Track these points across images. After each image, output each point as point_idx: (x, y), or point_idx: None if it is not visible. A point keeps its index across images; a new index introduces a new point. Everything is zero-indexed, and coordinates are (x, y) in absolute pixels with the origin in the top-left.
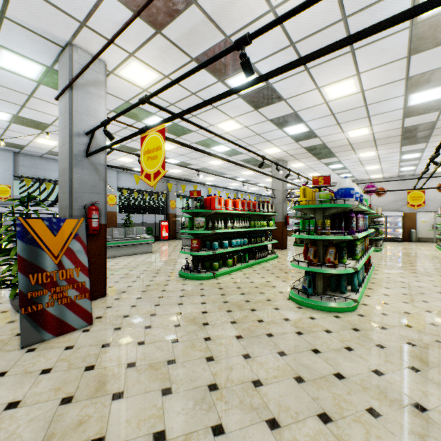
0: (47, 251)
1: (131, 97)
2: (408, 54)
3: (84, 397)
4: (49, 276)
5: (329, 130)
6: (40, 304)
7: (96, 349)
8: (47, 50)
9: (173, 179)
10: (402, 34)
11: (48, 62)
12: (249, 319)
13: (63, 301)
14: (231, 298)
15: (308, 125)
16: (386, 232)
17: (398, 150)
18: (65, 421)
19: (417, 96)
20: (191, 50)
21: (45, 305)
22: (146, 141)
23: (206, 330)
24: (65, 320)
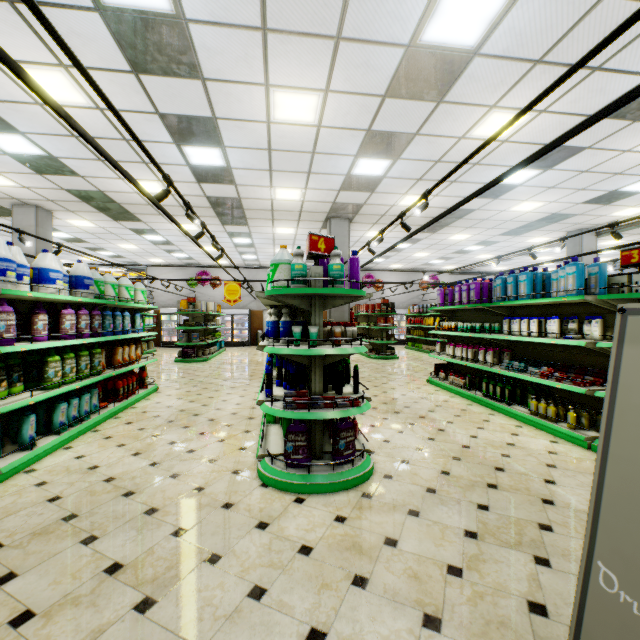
0: None
1: None
2: (133, 69)
3: None
4: None
5: (94, 168)
6: None
7: None
8: None
9: None
10: (92, 17)
11: None
12: None
13: None
14: None
15: (38, 143)
16: (233, 335)
17: (224, 229)
18: None
19: (194, 152)
20: None
21: None
22: None
23: None
24: None
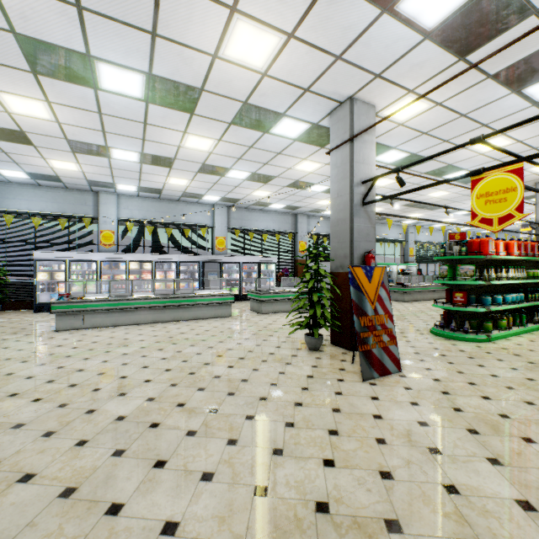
0: (366, 296)
1: (379, 135)
2: None
3: (489, 433)
4: (369, 320)
5: None
6: (368, 345)
7: (440, 394)
8: (323, 109)
9: None
10: None
11: (317, 119)
12: None
13: (380, 345)
14: None
15: None
16: None
17: None
18: (497, 447)
19: None
20: (493, 67)
21: (370, 346)
22: (482, 184)
23: None
24: (383, 362)
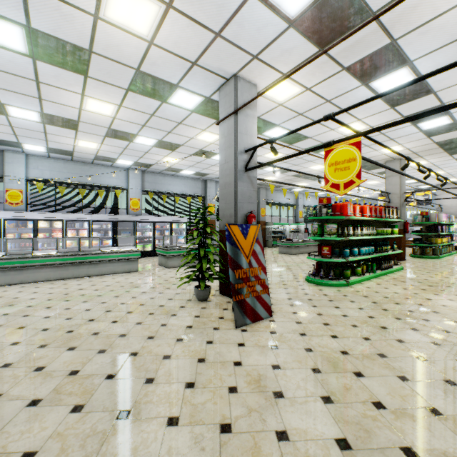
0: (242, 251)
1: (264, 113)
2: None
3: (329, 371)
4: (244, 272)
5: None
6: (242, 295)
7: (298, 336)
8: (213, 84)
9: (263, 187)
10: None
11: (209, 93)
12: (429, 328)
13: (254, 294)
14: (388, 307)
15: (453, 117)
16: None
17: None
18: (332, 385)
19: None
20: (346, 60)
21: (244, 296)
22: (332, 154)
23: (390, 333)
24: (256, 310)
